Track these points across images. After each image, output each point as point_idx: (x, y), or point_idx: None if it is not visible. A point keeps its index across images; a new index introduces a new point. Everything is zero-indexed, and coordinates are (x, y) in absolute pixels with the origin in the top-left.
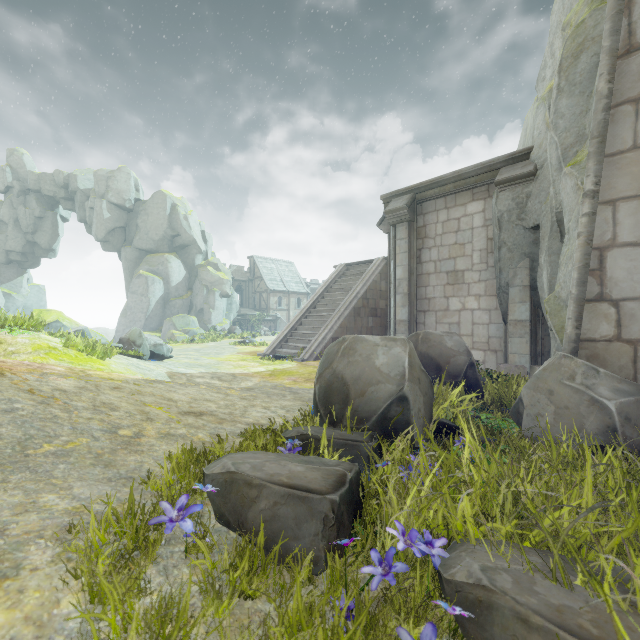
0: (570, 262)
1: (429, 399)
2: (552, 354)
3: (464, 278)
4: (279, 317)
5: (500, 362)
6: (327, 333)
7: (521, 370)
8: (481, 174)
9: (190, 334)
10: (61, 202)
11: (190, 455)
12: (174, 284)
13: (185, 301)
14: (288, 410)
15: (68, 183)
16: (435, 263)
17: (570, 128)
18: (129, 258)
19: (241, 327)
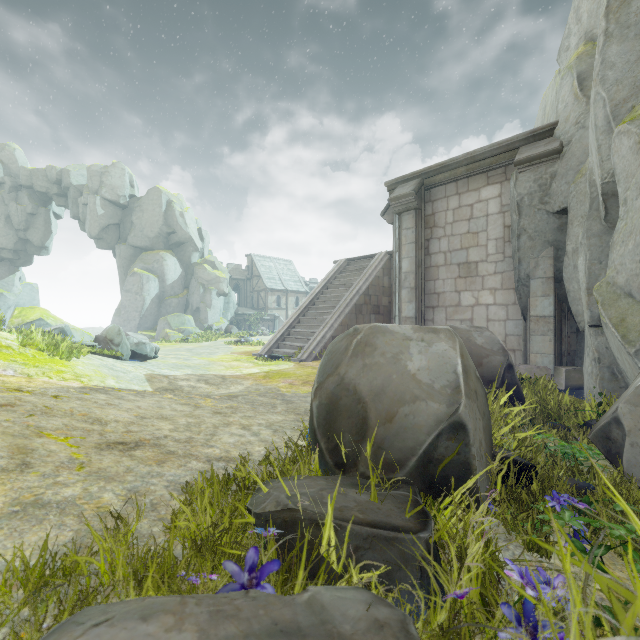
0: (630, 239)
1: (487, 422)
2: (590, 354)
3: (478, 270)
4: (277, 316)
5: (519, 363)
6: (327, 331)
7: (544, 372)
8: (497, 155)
9: (185, 333)
10: (54, 198)
11: (3, 597)
12: (170, 282)
13: (181, 300)
14: (276, 430)
15: (61, 179)
16: (445, 254)
17: (623, 79)
18: (123, 256)
19: (239, 326)
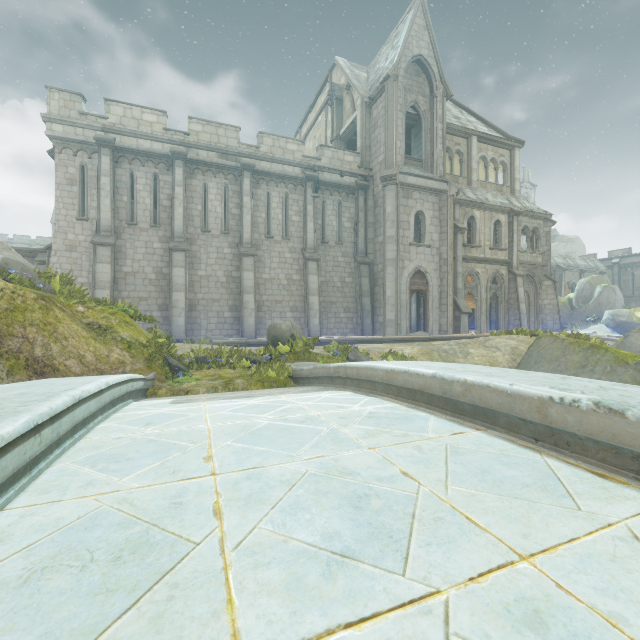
0: None
1: None
2: None
3: None
4: None
5: None
6: None
7: None
8: (29, 252)
9: None
10: None
11: None
12: None
13: None
14: None
15: None
16: None
17: None
18: None
19: None
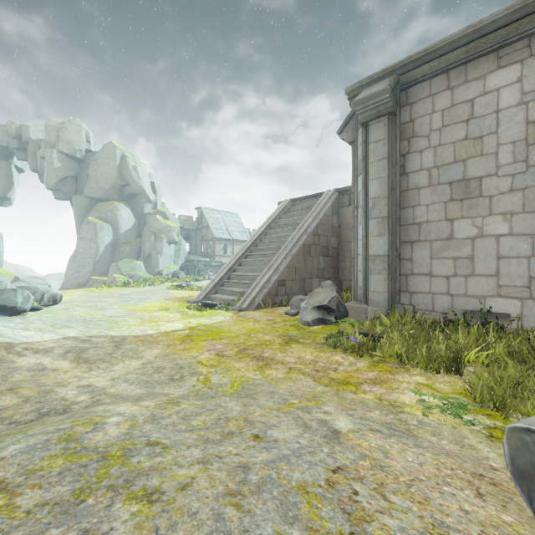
0: None
1: None
2: None
3: (482, 189)
4: (224, 263)
5: None
6: (271, 275)
7: None
8: (518, 20)
9: (135, 278)
10: (14, 152)
11: None
12: (123, 231)
13: (134, 247)
14: None
15: (20, 134)
16: (429, 171)
17: None
18: (80, 206)
19: (188, 272)
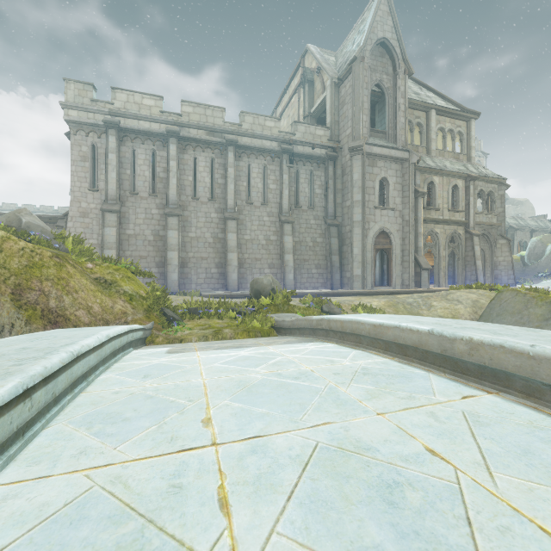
0: None
1: None
2: None
3: None
4: None
5: None
6: None
7: None
8: (51, 219)
9: None
10: None
11: None
12: None
13: None
14: None
15: None
16: None
17: None
18: None
19: None
